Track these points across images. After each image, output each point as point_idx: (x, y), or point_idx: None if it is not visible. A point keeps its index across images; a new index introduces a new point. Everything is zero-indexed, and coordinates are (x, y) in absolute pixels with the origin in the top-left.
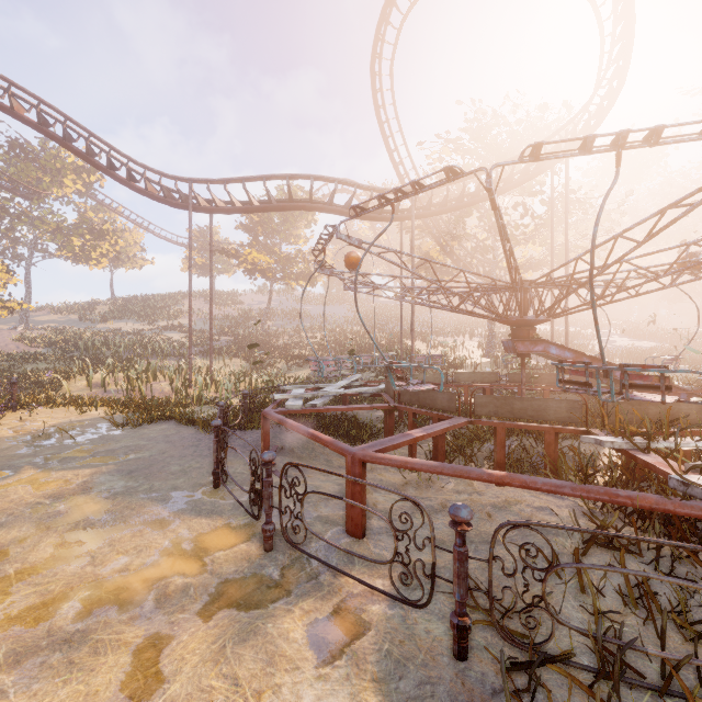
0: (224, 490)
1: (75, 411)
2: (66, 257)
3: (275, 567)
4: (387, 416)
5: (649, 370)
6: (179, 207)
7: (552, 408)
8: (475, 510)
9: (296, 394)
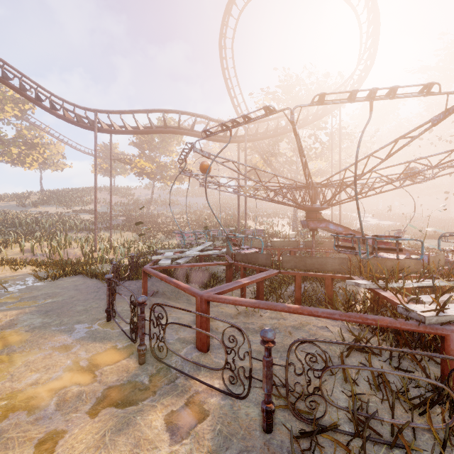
0: (114, 322)
1: (9, 269)
2: (6, 161)
3: (146, 375)
4: (227, 269)
5: (387, 238)
6: (88, 129)
7: (329, 263)
8: (281, 330)
9: (167, 255)
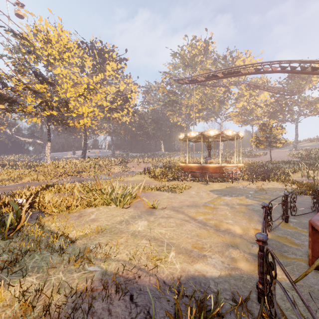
0: (287, 224)
1: (283, 185)
2: (313, 114)
3: (257, 246)
4: None
5: None
6: None
7: None
8: None
9: None
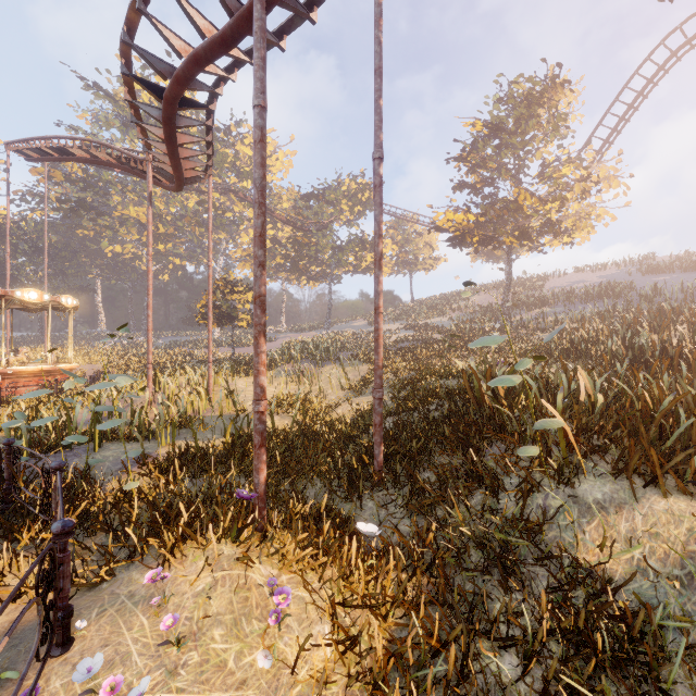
0: None
1: None
2: (351, 271)
3: None
4: None
5: None
6: (177, 189)
7: None
8: None
9: None
